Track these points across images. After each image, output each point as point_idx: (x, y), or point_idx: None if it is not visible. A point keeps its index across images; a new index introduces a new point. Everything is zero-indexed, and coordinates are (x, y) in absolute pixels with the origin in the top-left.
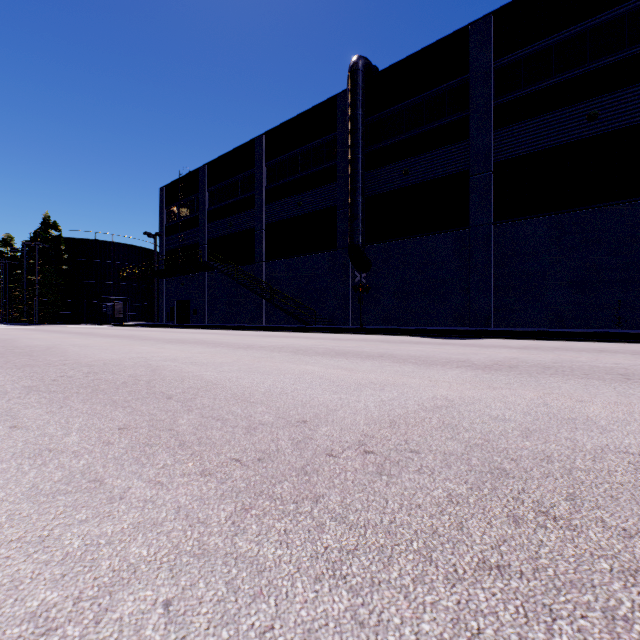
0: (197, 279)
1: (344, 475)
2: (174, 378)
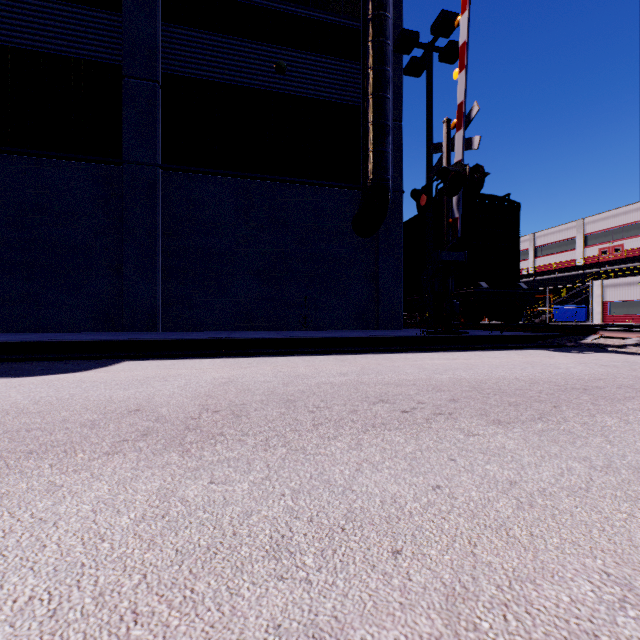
0: None
1: None
2: None
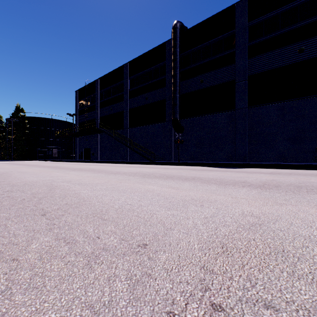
0: (94, 137)
1: None
2: (60, 195)
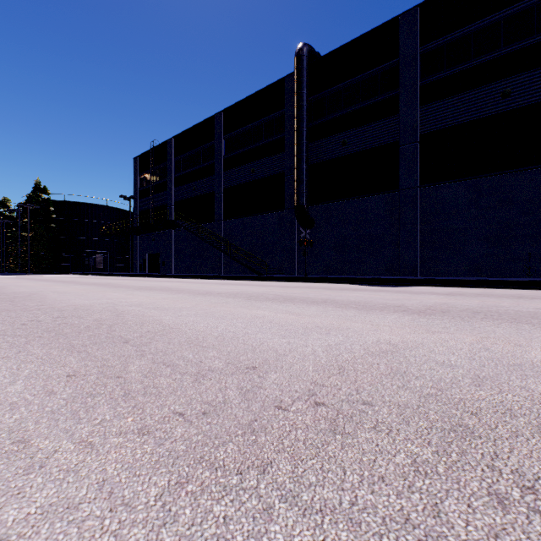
0: (165, 235)
1: (294, 434)
2: (135, 322)
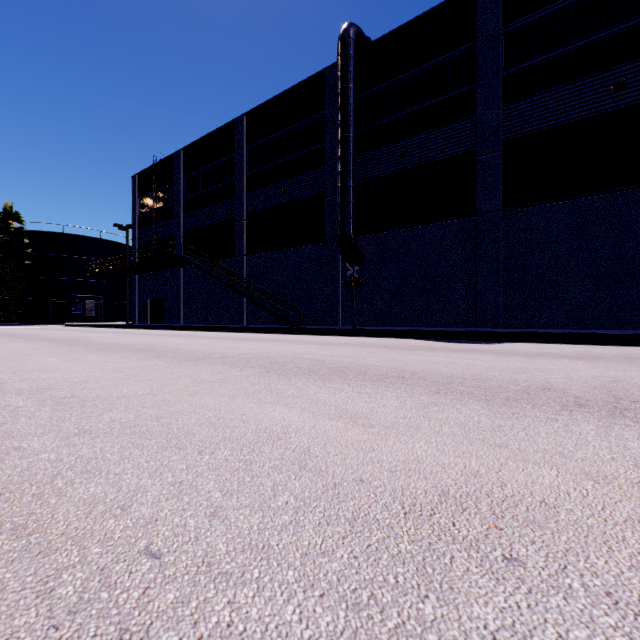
0: (172, 275)
1: None
2: None
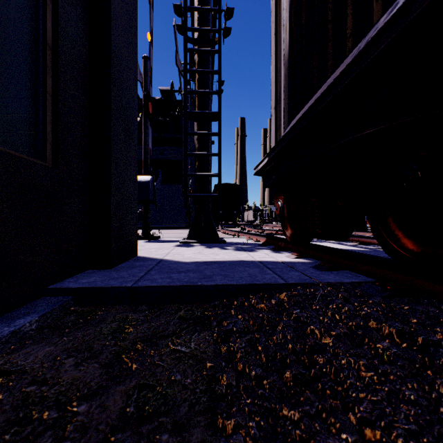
0: None
1: None
2: None
